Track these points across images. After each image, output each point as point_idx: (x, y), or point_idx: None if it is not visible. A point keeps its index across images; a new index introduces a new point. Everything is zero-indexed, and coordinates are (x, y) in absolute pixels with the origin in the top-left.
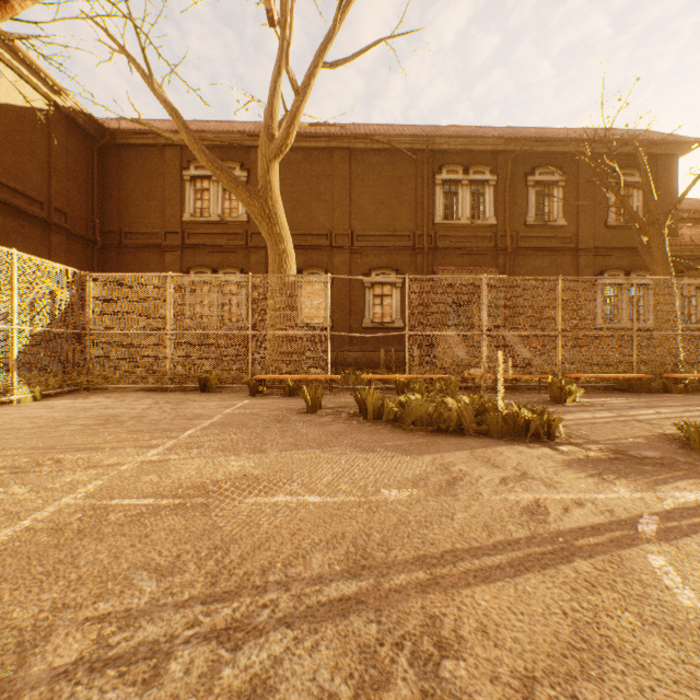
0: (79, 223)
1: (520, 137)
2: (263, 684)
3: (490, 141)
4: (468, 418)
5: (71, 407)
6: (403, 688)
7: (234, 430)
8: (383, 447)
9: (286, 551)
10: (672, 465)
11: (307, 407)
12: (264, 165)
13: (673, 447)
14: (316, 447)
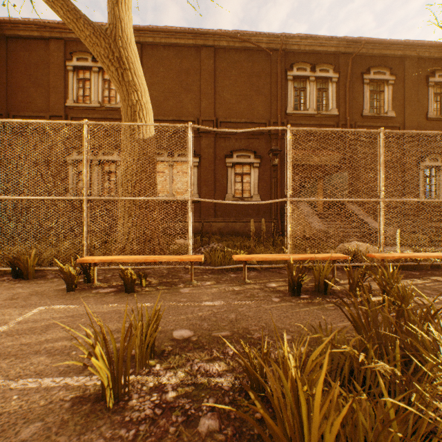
0: None
1: (359, 40)
2: None
3: (334, 43)
4: None
5: None
6: None
7: None
8: None
9: None
10: None
11: (102, 383)
12: None
13: None
14: None
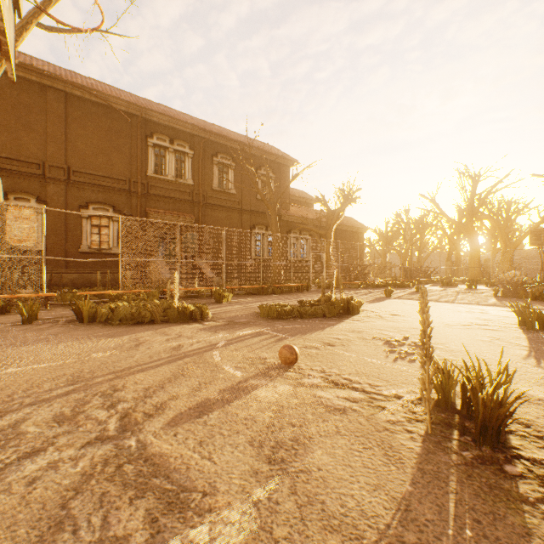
0: None
1: (208, 129)
2: (23, 419)
3: (189, 126)
4: (158, 313)
5: None
6: (96, 402)
7: None
8: (95, 336)
9: (24, 387)
10: (248, 323)
11: (23, 319)
12: None
13: (255, 317)
14: (38, 343)
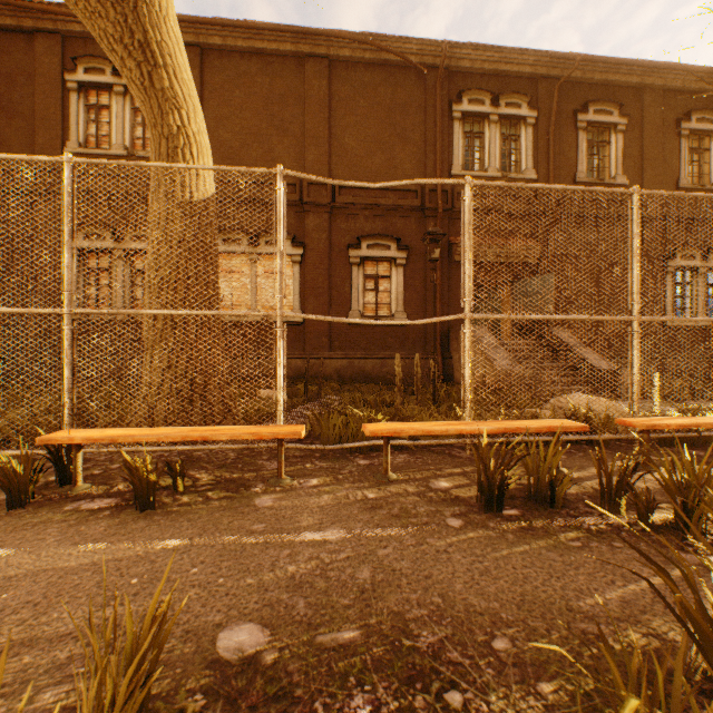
0: None
1: (570, 55)
2: None
3: (530, 59)
4: None
5: None
6: None
7: None
8: None
9: None
10: None
11: None
12: None
13: None
14: None
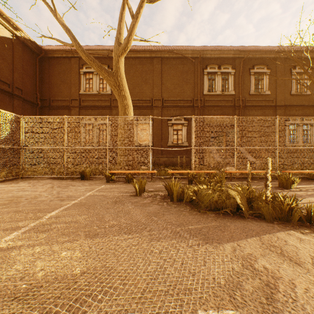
0: (29, 95)
1: (247, 50)
2: None
3: (231, 52)
4: (244, 204)
5: (1, 190)
6: None
7: (84, 211)
8: (188, 232)
9: None
10: None
11: (136, 192)
12: (116, 59)
13: None
14: (137, 231)
